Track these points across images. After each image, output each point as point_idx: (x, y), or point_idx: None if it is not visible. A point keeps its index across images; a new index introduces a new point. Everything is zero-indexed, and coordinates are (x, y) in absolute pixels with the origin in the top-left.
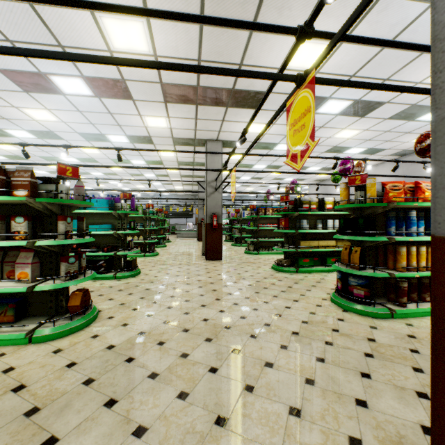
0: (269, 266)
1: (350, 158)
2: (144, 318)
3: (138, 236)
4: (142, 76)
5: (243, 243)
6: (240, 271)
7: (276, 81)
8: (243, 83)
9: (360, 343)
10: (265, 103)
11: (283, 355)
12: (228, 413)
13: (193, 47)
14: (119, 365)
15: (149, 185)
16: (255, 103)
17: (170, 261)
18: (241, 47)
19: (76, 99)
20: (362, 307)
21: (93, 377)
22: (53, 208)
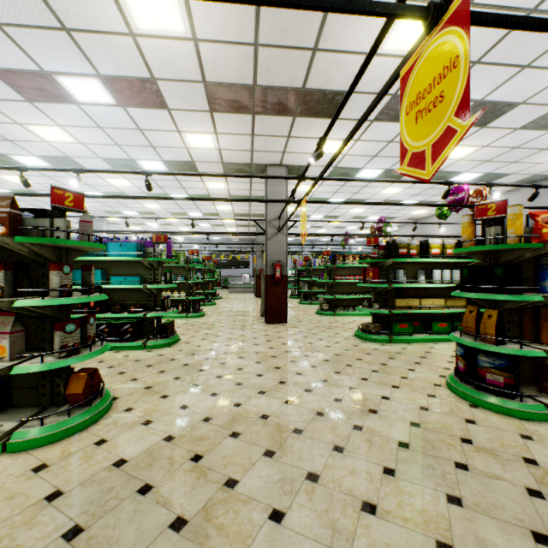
0: (351, 333)
1: (468, 183)
2: (176, 412)
3: (178, 291)
4: (178, 72)
5: (314, 301)
6: (312, 339)
7: (377, 45)
8: (318, 79)
9: (513, 467)
10: (347, 110)
11: (390, 488)
12: None
13: (247, 23)
14: (128, 499)
15: (192, 225)
16: (333, 110)
17: (219, 324)
18: (316, 20)
19: (94, 110)
20: (502, 402)
21: (82, 524)
22: (43, 253)
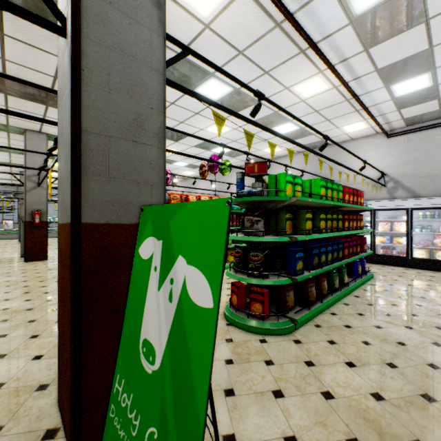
0: None
1: None
2: None
3: None
4: None
5: None
6: None
7: None
8: None
9: None
10: None
11: None
12: (9, 351)
13: None
14: None
15: None
16: None
17: None
18: (53, 65)
19: None
20: None
21: None
22: None
